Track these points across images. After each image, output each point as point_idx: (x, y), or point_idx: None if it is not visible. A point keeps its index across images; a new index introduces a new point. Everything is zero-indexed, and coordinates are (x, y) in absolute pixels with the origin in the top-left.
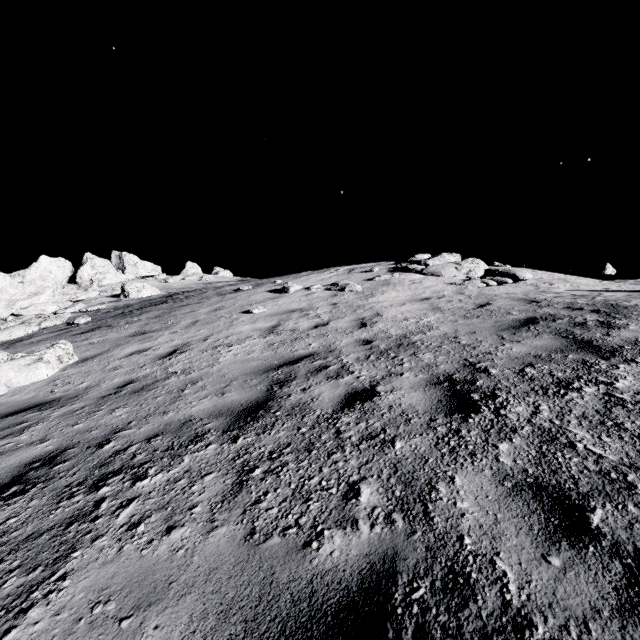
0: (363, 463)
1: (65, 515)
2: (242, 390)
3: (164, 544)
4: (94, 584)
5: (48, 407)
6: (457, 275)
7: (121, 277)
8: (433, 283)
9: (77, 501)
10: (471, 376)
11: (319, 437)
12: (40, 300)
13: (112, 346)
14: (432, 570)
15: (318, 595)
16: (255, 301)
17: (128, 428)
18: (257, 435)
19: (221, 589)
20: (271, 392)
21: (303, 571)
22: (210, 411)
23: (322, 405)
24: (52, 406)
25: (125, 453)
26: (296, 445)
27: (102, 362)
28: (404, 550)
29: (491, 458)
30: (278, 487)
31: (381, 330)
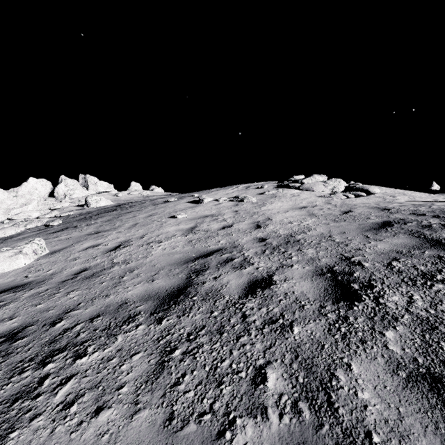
0: (267, 347)
1: (13, 391)
2: (167, 277)
3: (91, 427)
4: None
5: (21, 289)
6: (325, 190)
7: (85, 192)
8: (308, 196)
9: (25, 377)
10: (348, 268)
11: (228, 320)
12: (28, 208)
13: (74, 242)
14: None
15: None
16: (179, 209)
17: (77, 309)
18: (178, 317)
19: None
20: (189, 280)
21: None
22: (142, 295)
23: (230, 291)
24: (24, 288)
25: (71, 331)
26: (209, 327)
27: (66, 254)
28: None
29: (381, 345)
30: (194, 369)
31: (272, 230)
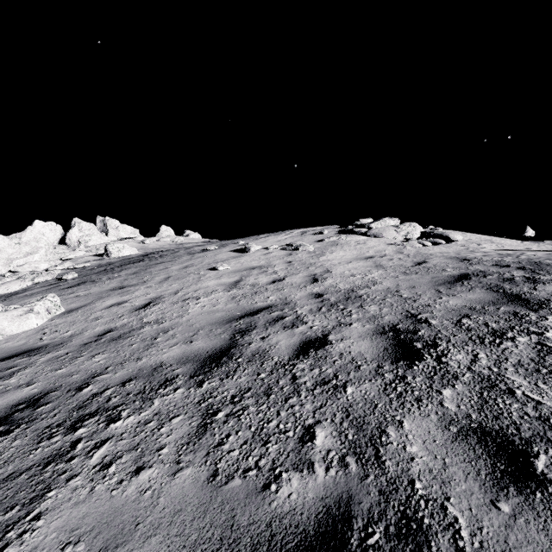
0: (317, 407)
1: (44, 455)
2: (208, 338)
3: (133, 485)
4: (66, 524)
5: (36, 353)
6: (396, 237)
7: (104, 239)
8: (376, 244)
9: (55, 441)
10: (413, 326)
11: (277, 382)
12: (34, 259)
13: (95, 299)
14: (386, 515)
15: (277, 539)
16: (220, 259)
17: (105, 373)
18: (221, 380)
19: (185, 531)
20: (234, 340)
21: (262, 514)
22: (179, 357)
23: (279, 352)
24: (40, 352)
25: (101, 396)
26: (256, 390)
27: (85, 313)
28: (358, 494)
29: (436, 403)
30: (239, 430)
31: (331, 285)
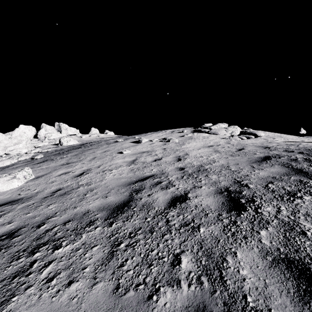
0: (182, 241)
1: (13, 271)
2: (116, 195)
3: (66, 293)
4: None
5: (16, 203)
6: (226, 134)
7: (59, 135)
8: (214, 138)
9: (21, 262)
10: (239, 188)
11: (157, 224)
12: (19, 146)
13: (52, 170)
14: None
15: None
16: (124, 147)
17: (55, 216)
18: (123, 222)
19: None
20: (131, 196)
21: None
22: (99, 207)
23: (158, 204)
24: (18, 202)
25: (51, 231)
26: (144, 229)
27: (46, 178)
28: (210, 304)
29: (257, 240)
30: (133, 256)
31: (189, 162)
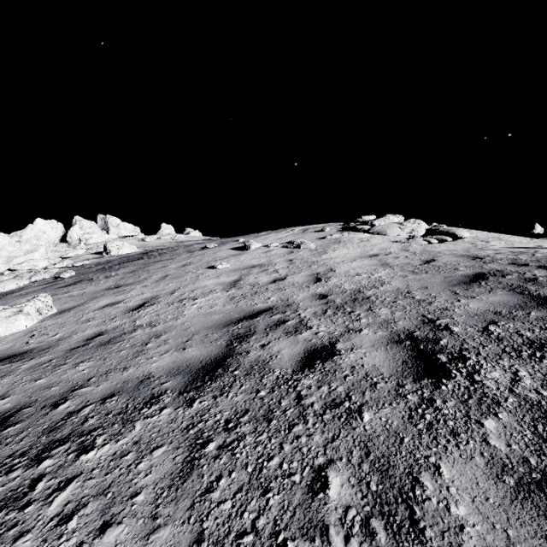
0: (329, 440)
1: None
2: (202, 345)
3: None
4: None
5: (19, 359)
6: (401, 234)
7: (105, 237)
8: (379, 241)
9: (14, 478)
10: (433, 334)
11: (279, 403)
12: (34, 257)
13: (89, 298)
14: None
15: None
16: (219, 257)
17: (87, 385)
18: (214, 398)
19: None
20: (230, 348)
21: None
22: (169, 368)
23: (281, 364)
24: (23, 358)
25: (77, 416)
26: (254, 412)
27: (77, 314)
28: None
29: (479, 440)
30: (233, 469)
31: (335, 285)
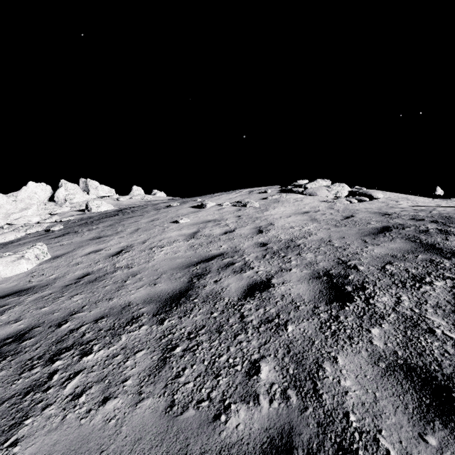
0: (262, 343)
1: (24, 385)
2: (169, 281)
3: (99, 414)
4: (39, 451)
5: (25, 293)
6: (328, 195)
7: (86, 197)
8: (311, 201)
9: (35, 373)
10: (344, 272)
11: (227, 320)
12: (28, 213)
13: (76, 247)
14: (324, 446)
15: None
16: (181, 214)
17: (82, 311)
18: (179, 318)
19: None
20: (191, 283)
21: (213, 443)
22: (144, 298)
23: (230, 294)
24: (28, 292)
25: (77, 332)
26: (209, 327)
27: (68, 259)
28: (298, 425)
29: (366, 341)
30: (194, 363)
31: (273, 235)
